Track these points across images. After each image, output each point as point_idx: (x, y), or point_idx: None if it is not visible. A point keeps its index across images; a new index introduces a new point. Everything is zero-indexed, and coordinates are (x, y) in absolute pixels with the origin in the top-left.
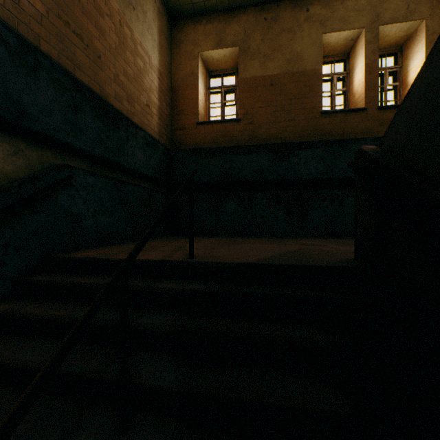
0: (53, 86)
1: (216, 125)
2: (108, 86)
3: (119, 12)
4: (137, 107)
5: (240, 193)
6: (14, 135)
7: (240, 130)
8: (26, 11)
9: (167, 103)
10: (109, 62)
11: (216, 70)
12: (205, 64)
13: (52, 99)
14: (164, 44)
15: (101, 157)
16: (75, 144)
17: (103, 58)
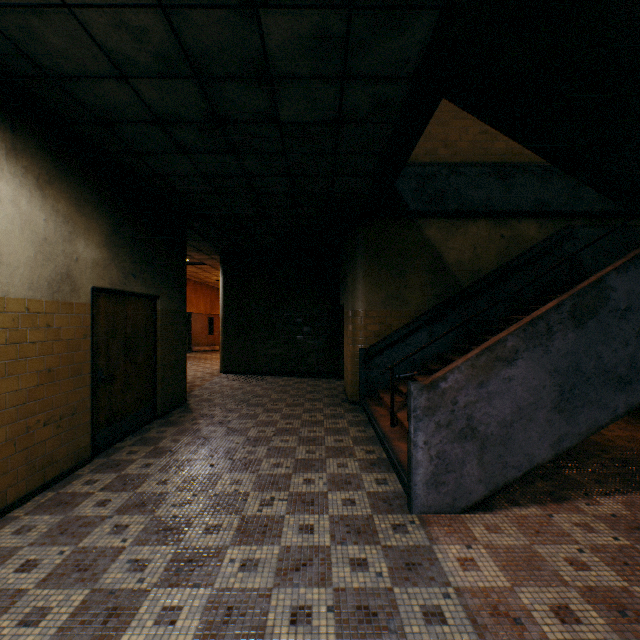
0: (560, 181)
1: None
2: None
3: None
4: None
5: None
6: (539, 218)
7: None
8: None
9: None
10: None
11: None
12: None
13: (560, 188)
14: None
15: (600, 211)
16: (576, 210)
17: None
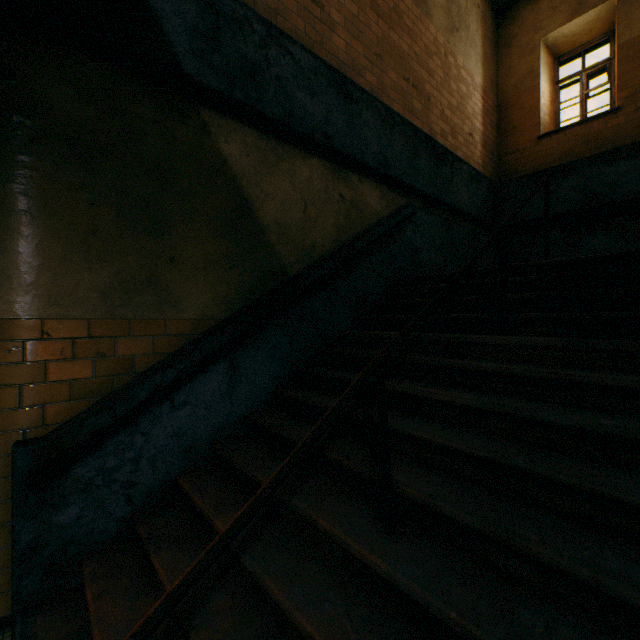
0: (402, 138)
1: (570, 131)
2: (435, 126)
3: (444, 44)
4: (459, 140)
5: (619, 219)
6: (381, 183)
7: (619, 125)
8: (386, 85)
9: (491, 125)
10: (436, 100)
11: (571, 50)
12: (551, 50)
13: (401, 149)
14: (488, 52)
15: (431, 196)
16: (414, 186)
17: (431, 99)
